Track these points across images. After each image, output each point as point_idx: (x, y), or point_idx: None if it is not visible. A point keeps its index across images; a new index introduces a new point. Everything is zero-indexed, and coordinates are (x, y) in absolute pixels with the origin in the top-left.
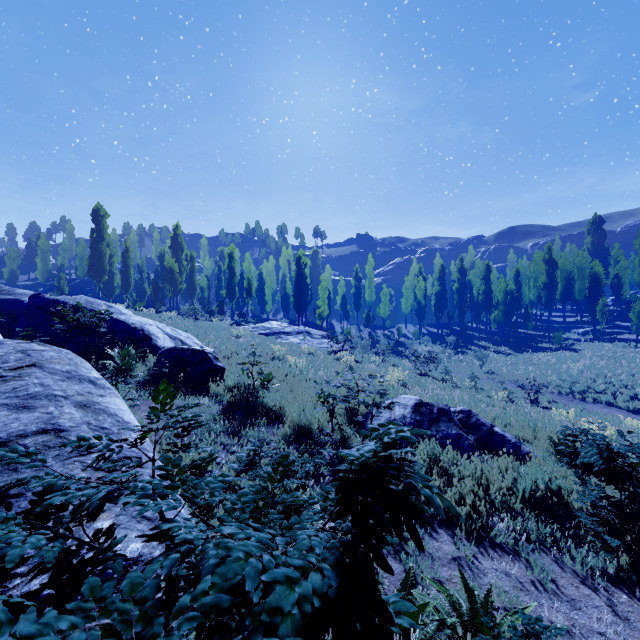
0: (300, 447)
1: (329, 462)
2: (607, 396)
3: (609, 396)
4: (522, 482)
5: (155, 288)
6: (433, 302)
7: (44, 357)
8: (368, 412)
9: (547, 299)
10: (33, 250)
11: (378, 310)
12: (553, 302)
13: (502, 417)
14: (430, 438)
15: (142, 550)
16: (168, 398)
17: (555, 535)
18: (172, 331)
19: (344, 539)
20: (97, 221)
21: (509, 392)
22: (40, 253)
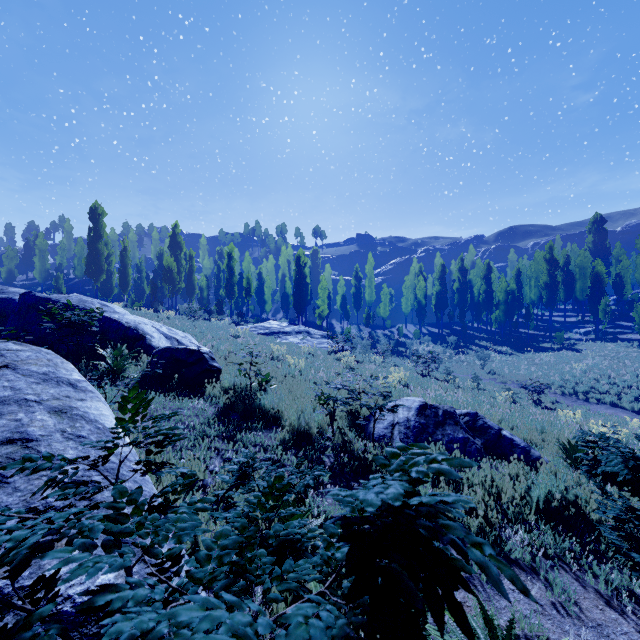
0: (299, 452)
1: (330, 469)
2: (611, 397)
3: (613, 397)
4: (536, 491)
5: (153, 287)
6: (433, 302)
7: (19, 357)
8: (370, 415)
9: (548, 299)
10: (31, 249)
11: (378, 310)
12: (554, 302)
13: (508, 419)
14: (436, 442)
15: (114, 581)
16: (141, 406)
17: (574, 549)
18: (168, 331)
19: (356, 618)
20: (95, 220)
21: (513, 393)
22: (38, 252)
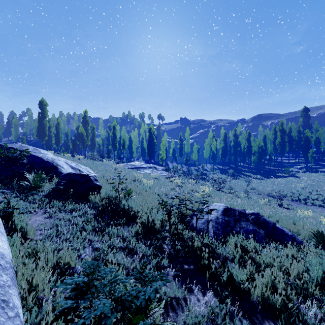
0: (147, 242)
1: (168, 254)
2: (319, 202)
3: (320, 202)
4: (316, 272)
5: (73, 144)
6: (220, 152)
7: None
8: (193, 214)
9: (281, 150)
10: (10, 125)
11: (191, 156)
12: (284, 152)
13: (273, 216)
14: (236, 233)
15: None
16: None
17: None
18: (76, 165)
19: None
20: (41, 108)
21: (268, 200)
22: (13, 126)
